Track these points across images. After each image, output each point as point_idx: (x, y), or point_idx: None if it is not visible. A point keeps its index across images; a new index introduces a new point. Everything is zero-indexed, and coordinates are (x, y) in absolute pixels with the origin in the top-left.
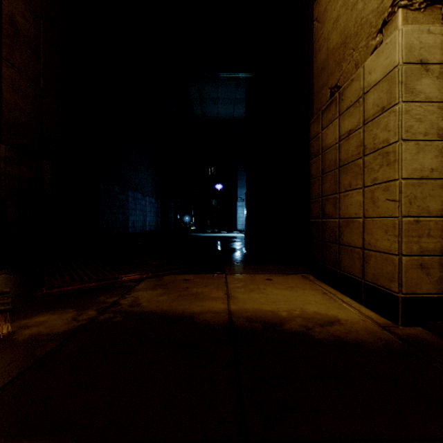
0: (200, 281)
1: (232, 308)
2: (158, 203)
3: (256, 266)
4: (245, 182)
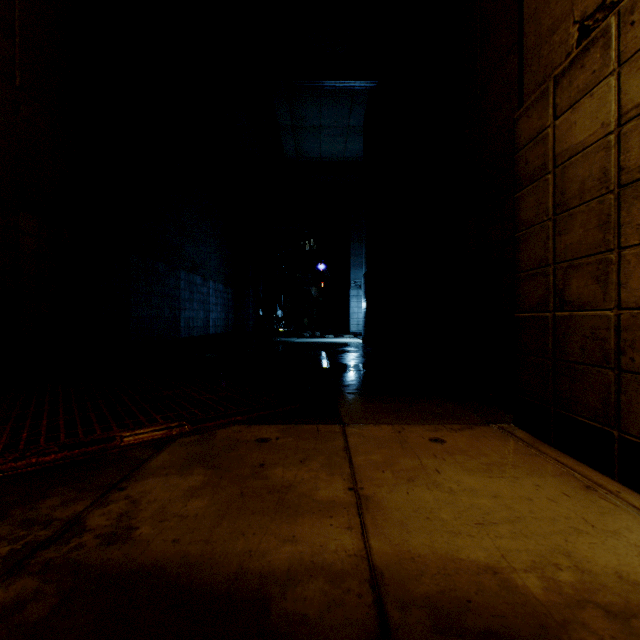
0: (291, 444)
1: (376, 552)
2: (229, 292)
3: (399, 403)
4: (364, 257)
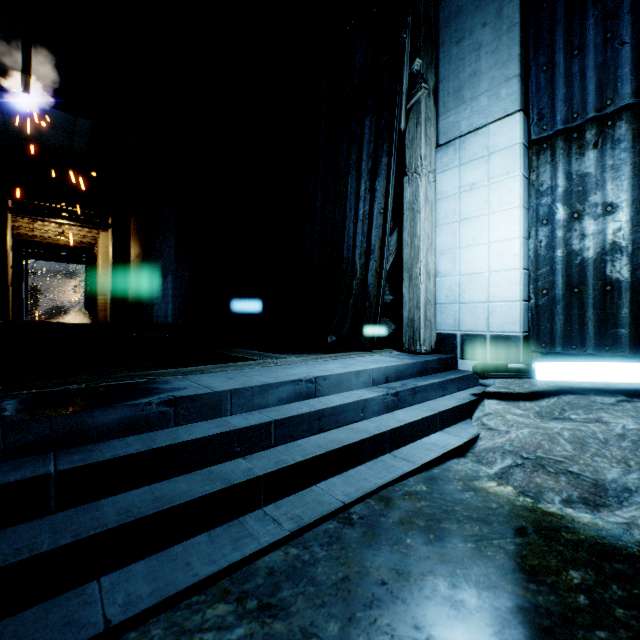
0: None
1: None
2: None
3: None
4: None
